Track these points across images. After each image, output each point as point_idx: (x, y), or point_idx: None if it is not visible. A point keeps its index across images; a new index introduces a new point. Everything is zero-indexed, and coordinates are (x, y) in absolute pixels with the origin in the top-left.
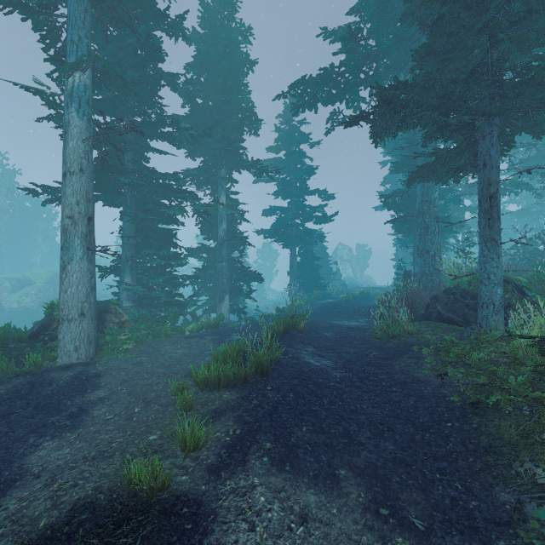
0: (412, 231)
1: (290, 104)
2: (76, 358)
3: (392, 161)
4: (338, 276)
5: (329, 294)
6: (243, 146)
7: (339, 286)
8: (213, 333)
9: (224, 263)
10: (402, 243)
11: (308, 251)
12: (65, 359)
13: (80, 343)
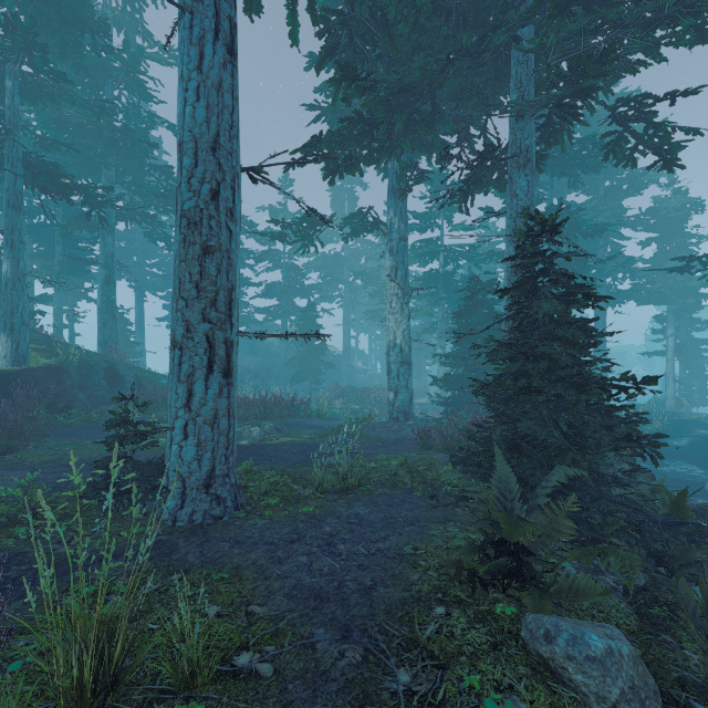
0: None
1: None
2: (670, 410)
3: None
4: None
5: None
6: None
7: None
8: None
9: None
10: None
11: None
12: (667, 410)
13: (671, 406)
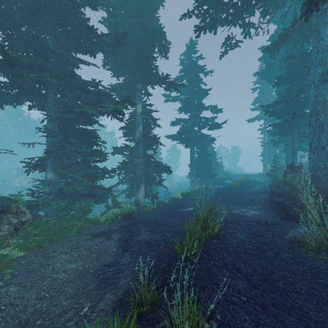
0: (291, 132)
1: (194, 26)
2: None
3: (261, 87)
4: (221, 167)
5: (218, 180)
6: (155, 66)
7: (223, 174)
8: (122, 228)
9: (140, 159)
10: (274, 143)
11: (203, 150)
12: None
13: None
